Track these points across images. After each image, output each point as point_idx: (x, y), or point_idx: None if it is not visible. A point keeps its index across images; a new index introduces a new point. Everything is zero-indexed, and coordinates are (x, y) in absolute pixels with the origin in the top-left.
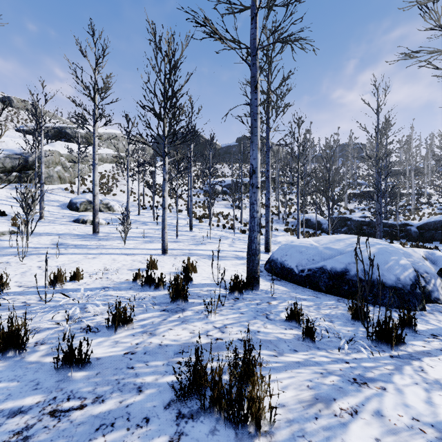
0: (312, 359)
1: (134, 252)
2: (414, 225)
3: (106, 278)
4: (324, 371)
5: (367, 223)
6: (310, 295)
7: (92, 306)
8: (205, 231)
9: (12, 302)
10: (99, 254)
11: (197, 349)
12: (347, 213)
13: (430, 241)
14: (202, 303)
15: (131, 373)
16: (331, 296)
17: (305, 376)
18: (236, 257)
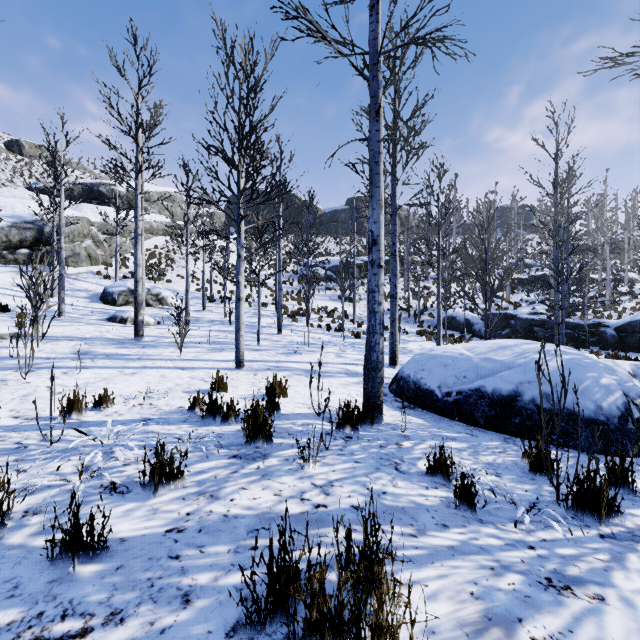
0: (474, 541)
1: (194, 365)
2: (611, 326)
3: (148, 405)
4: (496, 565)
5: (539, 323)
6: (461, 431)
7: (122, 451)
8: (300, 334)
9: (0, 442)
10: (141, 368)
11: (283, 533)
12: (509, 308)
13: (636, 349)
14: (295, 445)
15: (174, 568)
16: (493, 434)
17: (465, 573)
18: (347, 373)
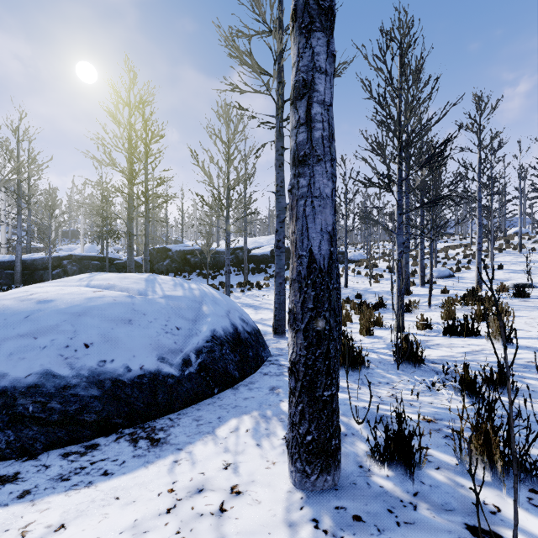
0: None
1: None
2: None
3: None
4: None
5: None
6: (269, 392)
7: None
8: None
9: None
10: None
11: None
12: None
13: None
14: None
15: None
16: (256, 378)
17: None
18: None
